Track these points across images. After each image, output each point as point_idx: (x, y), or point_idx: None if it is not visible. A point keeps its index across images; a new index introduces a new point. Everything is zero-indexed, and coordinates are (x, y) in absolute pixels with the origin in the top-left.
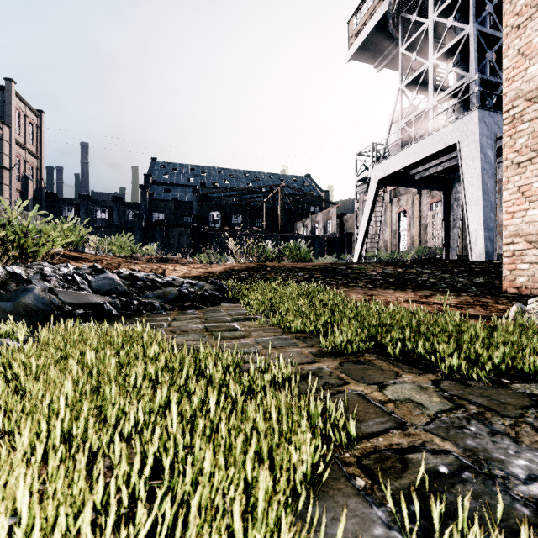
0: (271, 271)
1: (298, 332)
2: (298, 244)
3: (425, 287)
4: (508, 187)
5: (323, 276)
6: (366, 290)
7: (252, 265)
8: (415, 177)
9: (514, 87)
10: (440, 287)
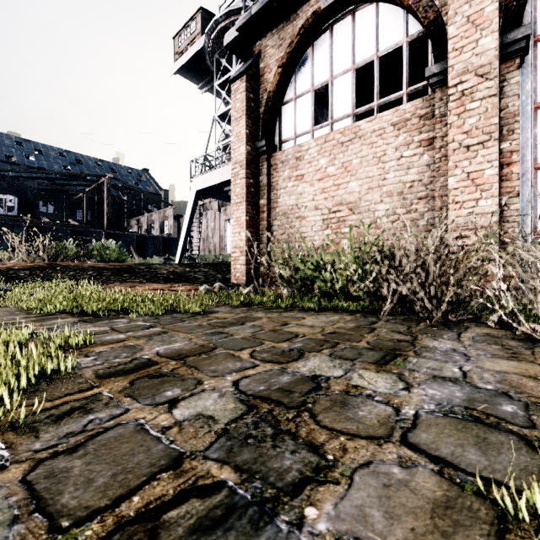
0: (59, 270)
1: (29, 309)
2: (109, 244)
3: (187, 281)
4: (233, 217)
5: (112, 274)
6: (135, 284)
7: (40, 264)
8: (229, 193)
9: (236, 156)
10: (198, 281)
